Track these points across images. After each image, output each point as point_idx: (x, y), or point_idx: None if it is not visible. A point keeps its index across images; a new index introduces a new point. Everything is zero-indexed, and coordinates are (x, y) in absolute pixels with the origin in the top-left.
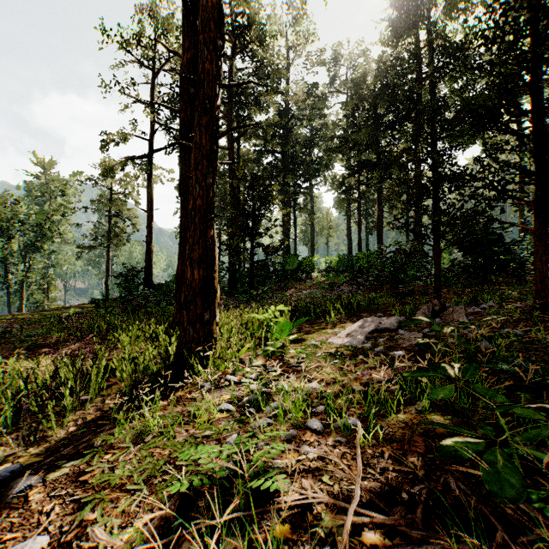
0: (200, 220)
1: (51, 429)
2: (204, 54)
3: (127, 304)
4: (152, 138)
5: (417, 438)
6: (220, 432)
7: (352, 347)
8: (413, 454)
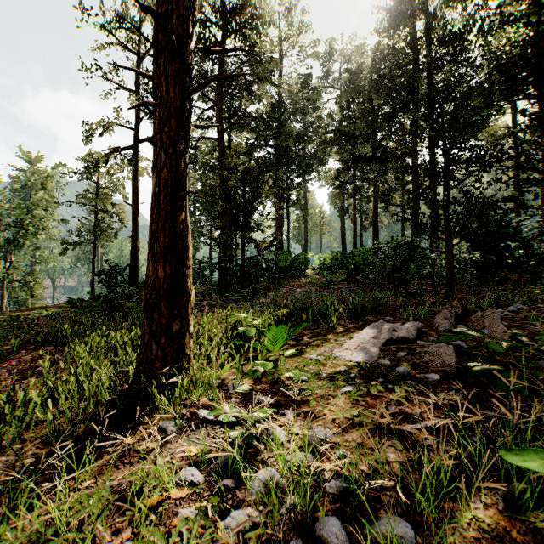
0: (166, 198)
1: None
2: None
3: (108, 303)
4: (138, 128)
5: None
6: None
7: (365, 365)
8: None
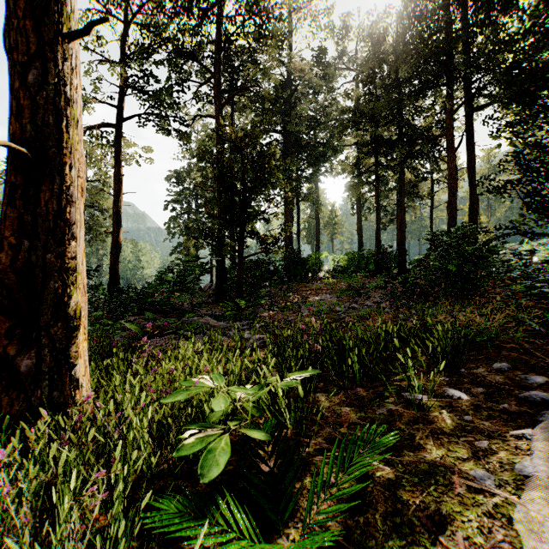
0: None
1: None
2: None
3: None
4: (119, 103)
5: None
6: None
7: None
8: None
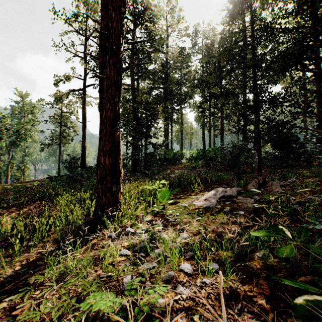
0: (109, 125)
1: (4, 268)
2: (113, 17)
3: (70, 178)
4: (85, 79)
5: (262, 282)
6: (118, 274)
7: (208, 208)
8: (262, 296)
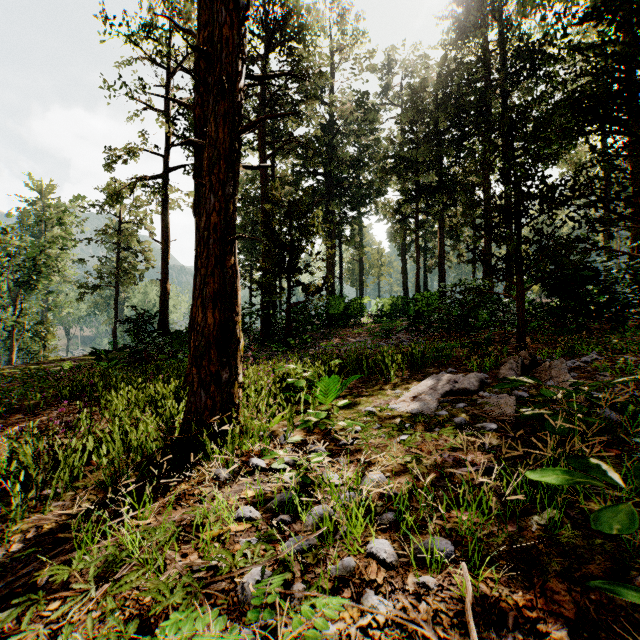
0: (215, 242)
1: None
2: (222, 17)
3: (136, 355)
4: (168, 155)
5: (555, 585)
6: (233, 564)
7: (422, 416)
8: (558, 620)
